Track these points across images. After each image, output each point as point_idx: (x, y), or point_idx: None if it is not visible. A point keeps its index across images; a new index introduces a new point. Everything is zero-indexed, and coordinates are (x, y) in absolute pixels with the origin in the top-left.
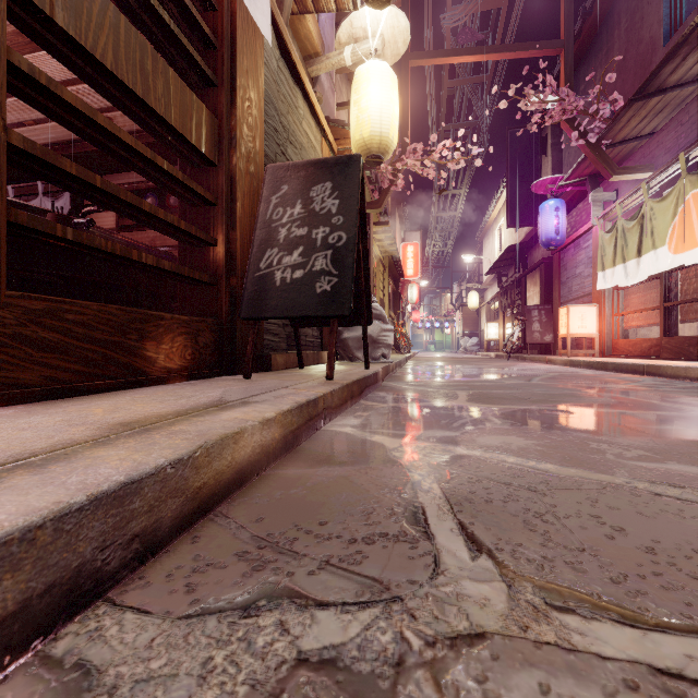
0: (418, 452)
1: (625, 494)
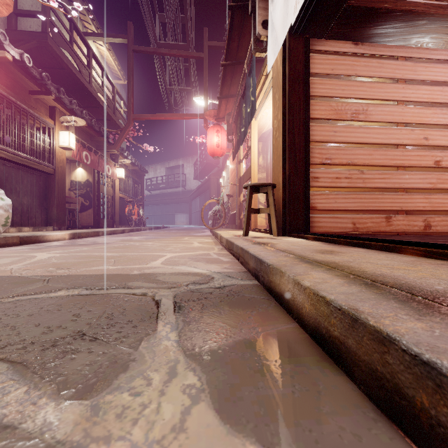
0: (157, 392)
1: (4, 341)
